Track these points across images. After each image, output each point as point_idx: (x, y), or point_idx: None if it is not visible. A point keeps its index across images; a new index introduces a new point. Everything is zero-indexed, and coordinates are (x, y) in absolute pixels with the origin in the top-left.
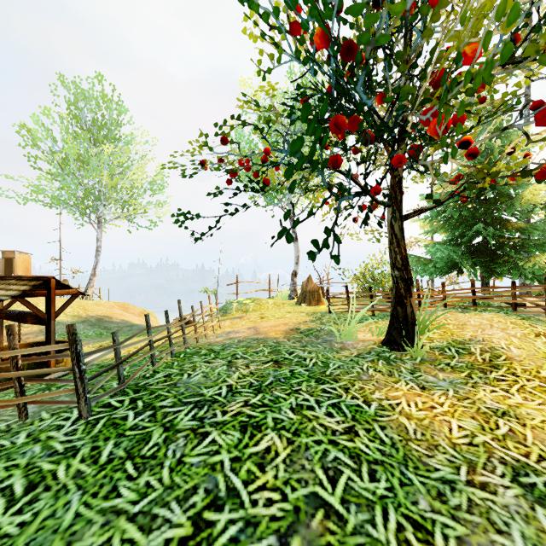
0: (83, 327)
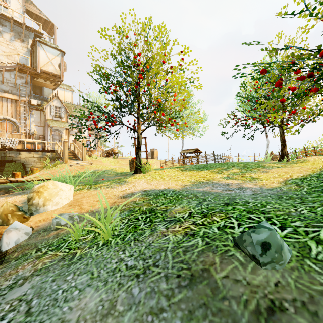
0: None
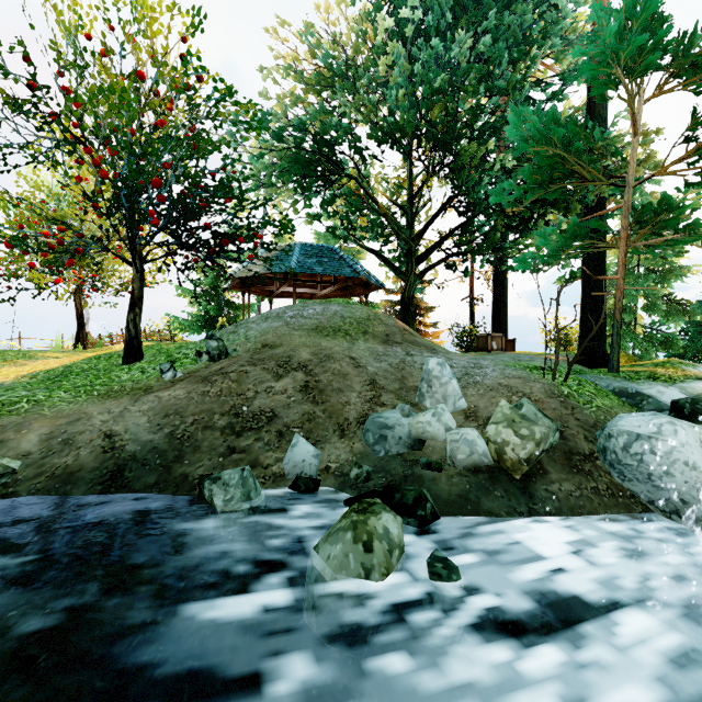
0: None
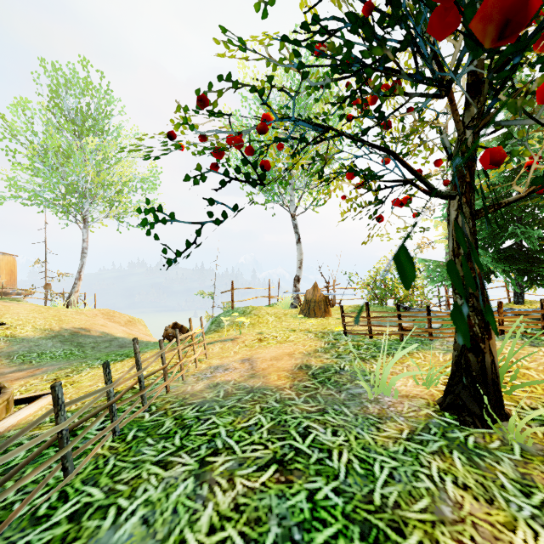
0: (51, 344)
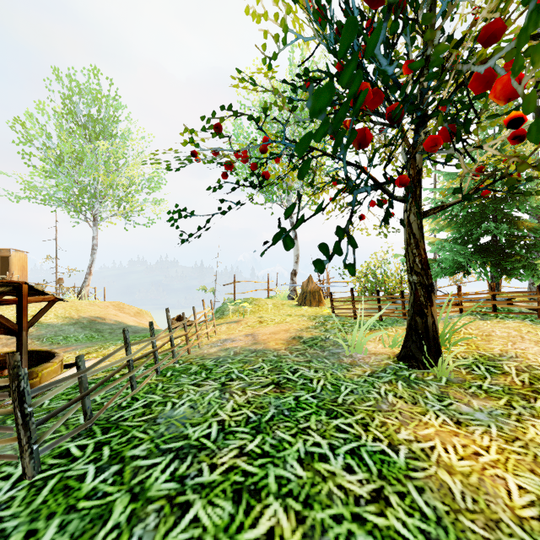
0: (73, 329)
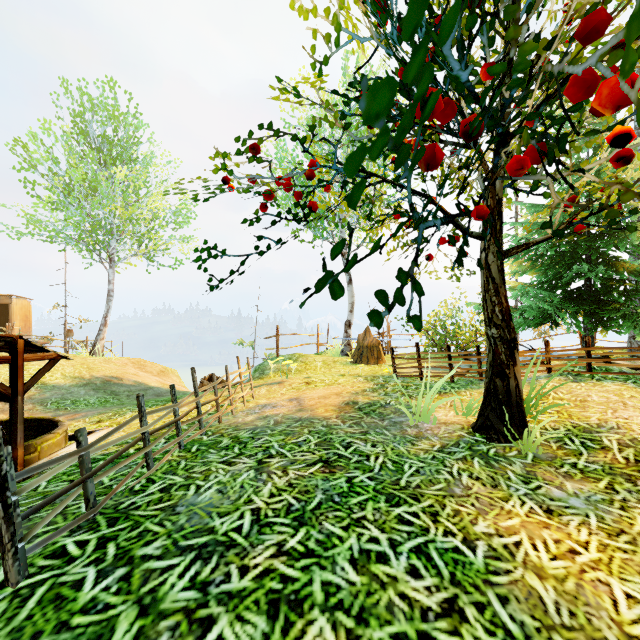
0: (84, 392)
